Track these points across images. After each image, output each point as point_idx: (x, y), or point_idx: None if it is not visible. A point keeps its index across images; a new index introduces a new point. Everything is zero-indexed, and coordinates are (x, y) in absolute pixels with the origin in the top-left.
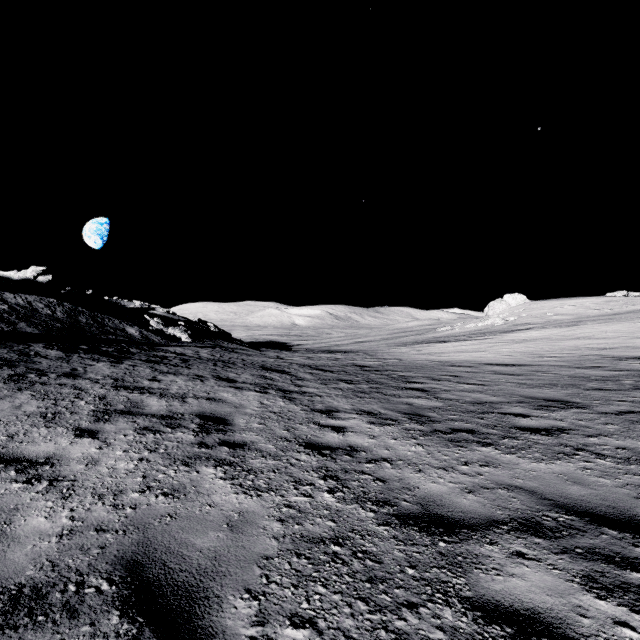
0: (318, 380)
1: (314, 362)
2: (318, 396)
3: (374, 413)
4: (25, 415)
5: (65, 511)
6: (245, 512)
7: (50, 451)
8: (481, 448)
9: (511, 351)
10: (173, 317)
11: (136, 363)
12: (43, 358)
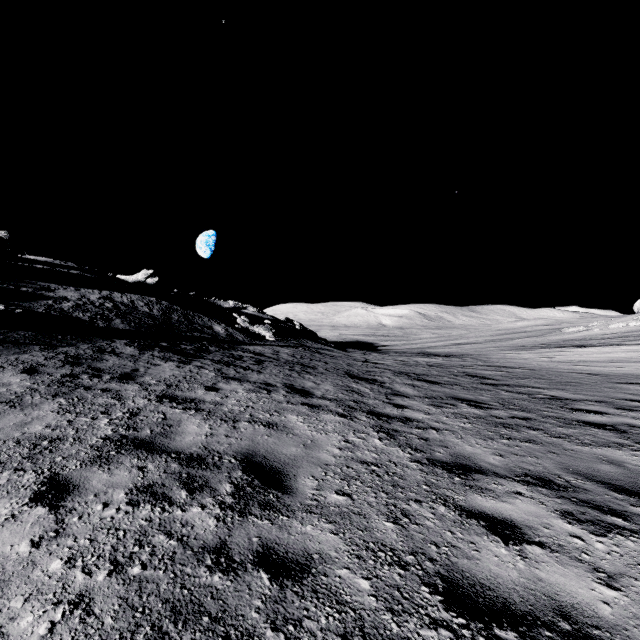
0: (425, 398)
1: (411, 368)
2: (433, 429)
3: (558, 484)
4: (16, 440)
5: None
6: None
7: None
8: None
9: None
10: (262, 316)
11: (204, 364)
12: (114, 355)
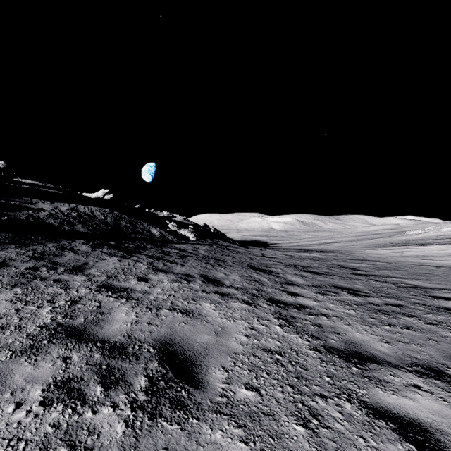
0: (312, 286)
1: (298, 261)
2: (323, 316)
3: (449, 375)
4: None
5: None
6: None
7: None
8: None
9: None
10: (187, 222)
11: (140, 258)
12: (72, 252)
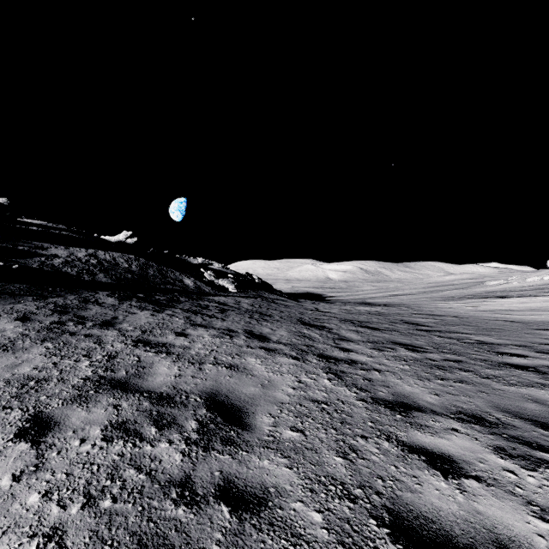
0: (367, 342)
1: (355, 316)
2: (375, 370)
3: (489, 421)
4: (6, 381)
5: None
6: None
7: None
8: None
9: None
10: (226, 271)
11: (175, 312)
12: (97, 305)
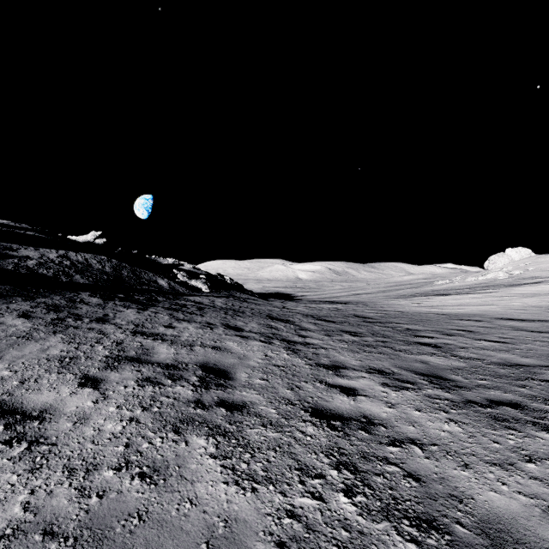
0: (321, 331)
1: (316, 312)
2: (322, 348)
3: (386, 372)
4: (46, 359)
5: (24, 492)
6: (233, 520)
7: (48, 402)
8: (543, 434)
9: (524, 305)
10: (197, 271)
11: (158, 310)
12: (85, 304)
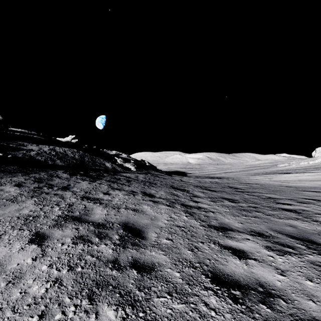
0: (208, 198)
1: (203, 184)
2: (211, 212)
3: (265, 235)
4: (17, 217)
5: None
6: None
7: None
8: None
9: None
10: (129, 158)
11: (102, 182)
12: (58, 178)
